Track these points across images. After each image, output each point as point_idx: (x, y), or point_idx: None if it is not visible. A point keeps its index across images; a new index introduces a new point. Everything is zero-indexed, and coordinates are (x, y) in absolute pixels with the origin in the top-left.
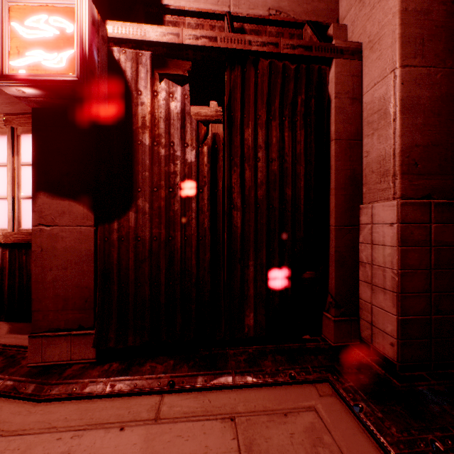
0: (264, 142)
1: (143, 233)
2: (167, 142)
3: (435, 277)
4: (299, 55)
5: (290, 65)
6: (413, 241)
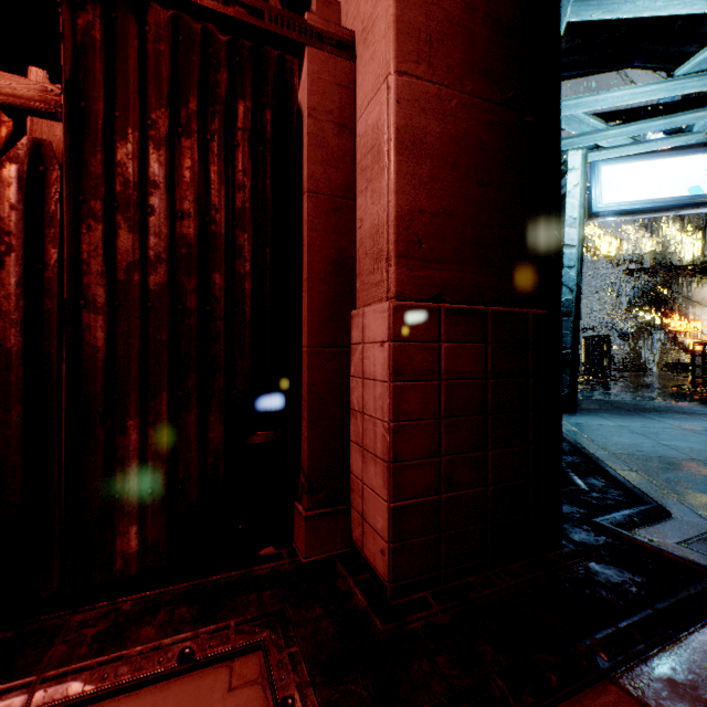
0: (164, 177)
1: None
2: None
3: (448, 431)
4: (237, 20)
5: (219, 34)
6: (413, 372)
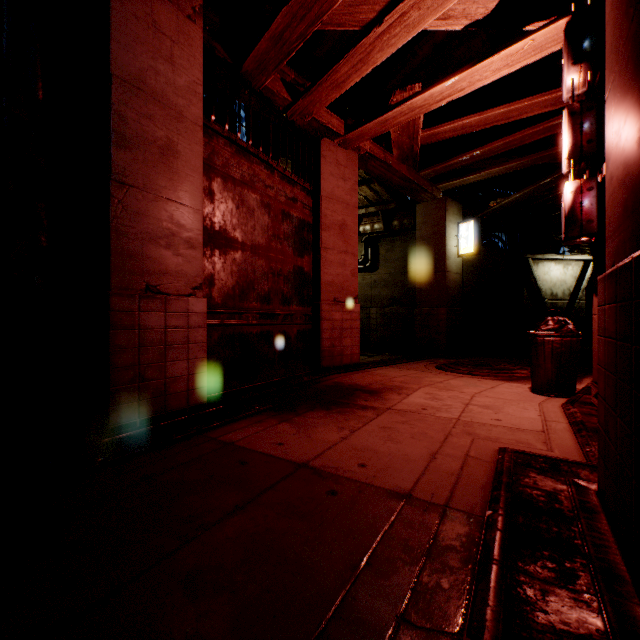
0: None
1: None
2: None
3: (606, 382)
4: None
5: None
6: (600, 329)
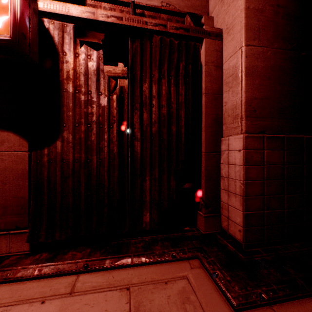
0: (156, 94)
1: (68, 157)
2: (86, 90)
3: (267, 185)
4: (180, 34)
5: (174, 41)
6: (253, 161)
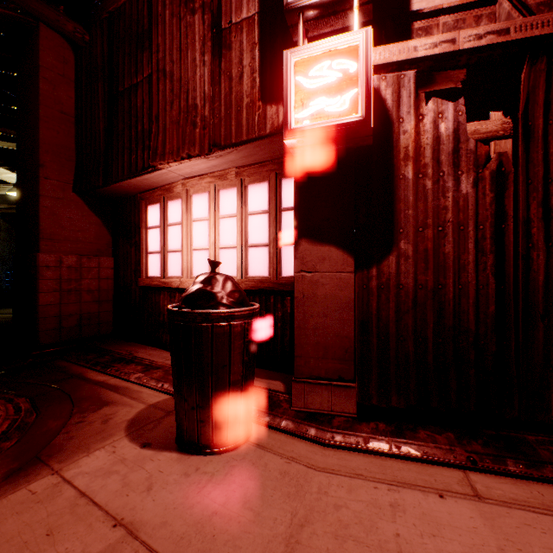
0: None
1: (405, 280)
2: (434, 172)
3: None
4: None
5: None
6: None
